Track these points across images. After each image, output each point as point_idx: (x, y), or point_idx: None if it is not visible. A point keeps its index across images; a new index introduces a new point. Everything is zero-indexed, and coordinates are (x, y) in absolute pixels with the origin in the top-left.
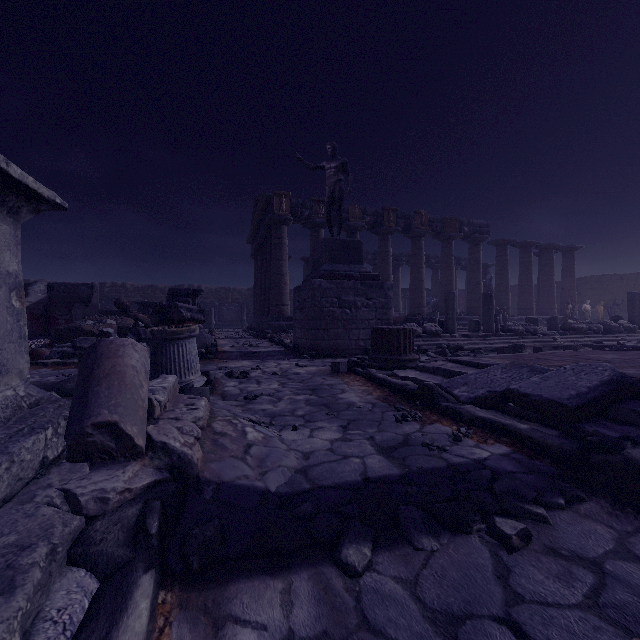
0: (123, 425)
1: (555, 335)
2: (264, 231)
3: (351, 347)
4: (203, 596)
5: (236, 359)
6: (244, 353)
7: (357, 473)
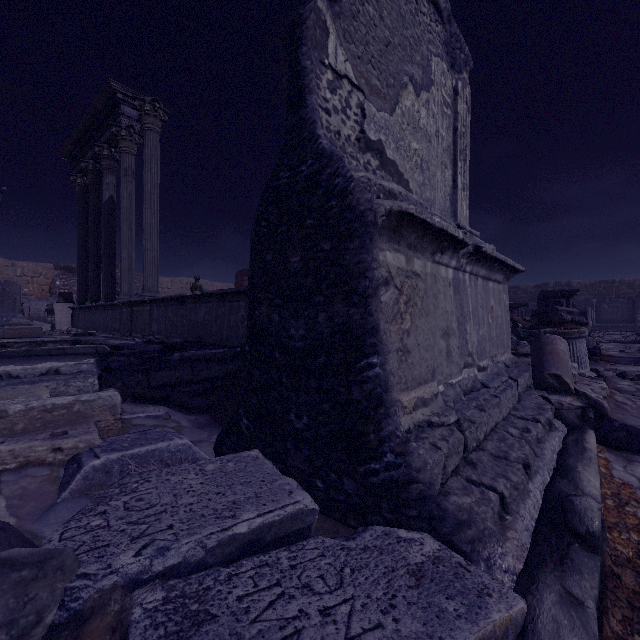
0: (563, 377)
1: None
2: None
3: None
4: (619, 453)
5: (628, 364)
6: (639, 359)
7: None
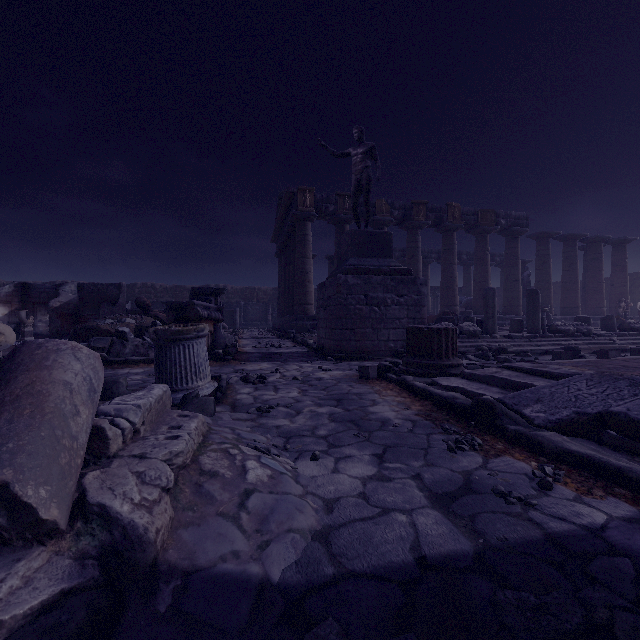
0: (19, 487)
1: (612, 336)
2: (288, 228)
3: (380, 349)
4: None
5: (255, 361)
6: (265, 354)
7: (405, 545)
